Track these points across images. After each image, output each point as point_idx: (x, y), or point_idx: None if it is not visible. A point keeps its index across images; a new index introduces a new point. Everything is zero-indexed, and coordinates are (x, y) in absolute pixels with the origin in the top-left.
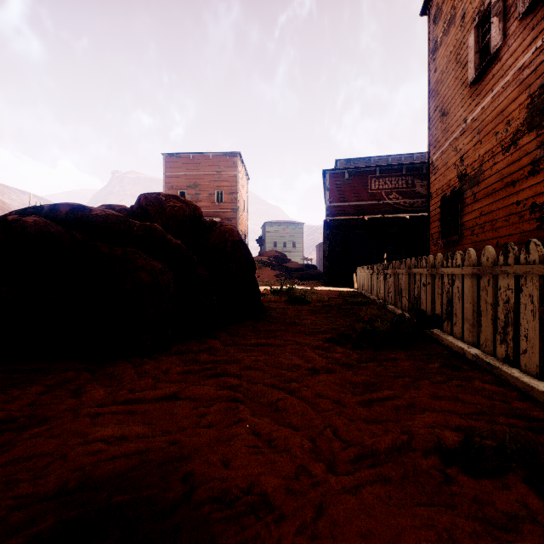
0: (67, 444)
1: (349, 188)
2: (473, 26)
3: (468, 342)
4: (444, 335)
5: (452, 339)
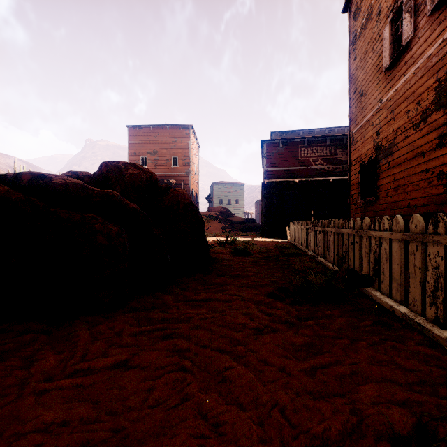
0: (3, 436)
1: (283, 155)
2: (388, 21)
3: (396, 299)
4: (372, 290)
5: (380, 295)
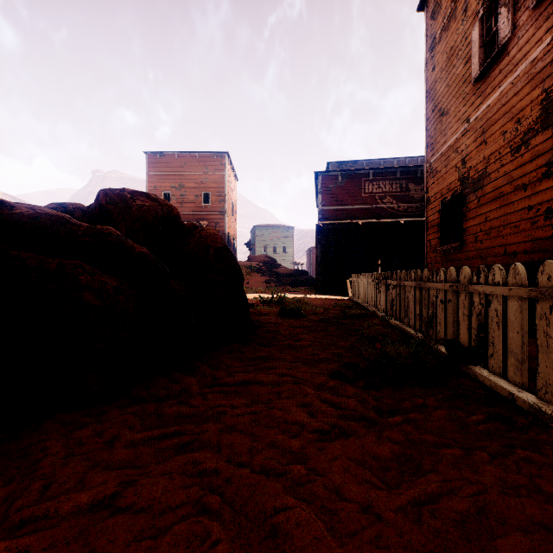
0: None
1: (342, 191)
2: (478, 19)
3: (515, 381)
4: (476, 367)
5: (489, 375)
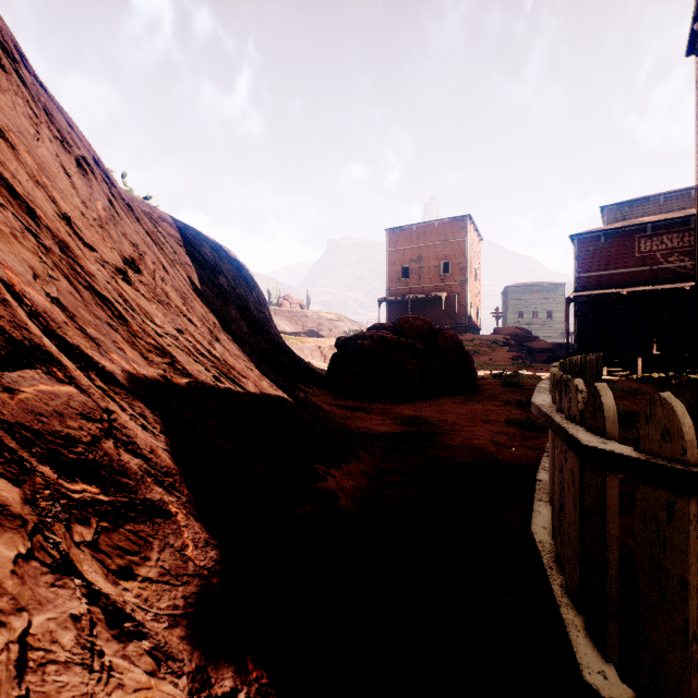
0: (403, 413)
1: (606, 253)
2: None
3: None
4: None
5: None
